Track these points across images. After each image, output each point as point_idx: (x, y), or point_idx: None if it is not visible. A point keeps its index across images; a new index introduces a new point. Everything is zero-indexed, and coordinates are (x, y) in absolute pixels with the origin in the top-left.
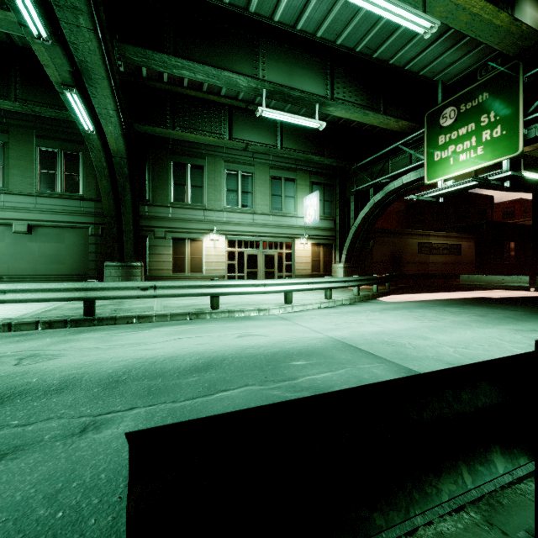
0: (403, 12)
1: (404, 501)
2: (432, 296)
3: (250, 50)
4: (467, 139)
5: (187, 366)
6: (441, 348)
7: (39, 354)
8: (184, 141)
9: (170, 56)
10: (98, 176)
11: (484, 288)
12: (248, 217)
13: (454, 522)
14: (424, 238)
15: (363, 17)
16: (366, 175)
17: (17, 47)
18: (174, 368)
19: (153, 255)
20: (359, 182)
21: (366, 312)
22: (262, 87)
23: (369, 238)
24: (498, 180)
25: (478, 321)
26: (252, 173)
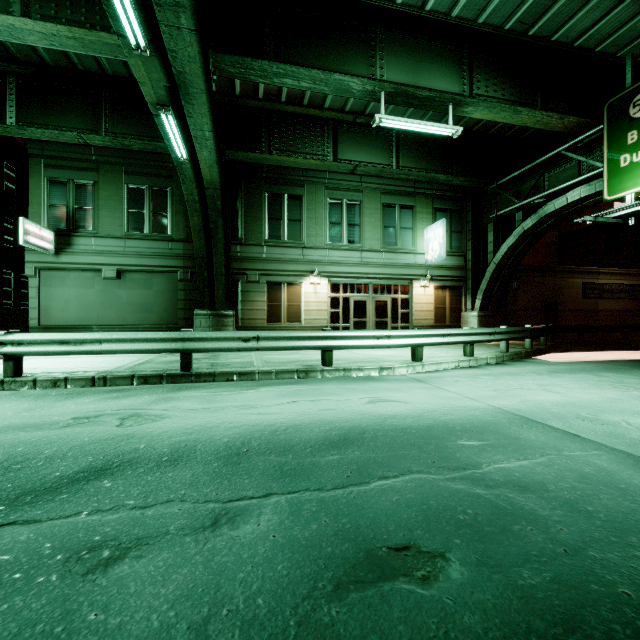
0: None
1: None
2: (615, 355)
3: (365, 45)
4: None
5: (318, 439)
6: None
7: (141, 414)
8: (280, 168)
9: (271, 62)
10: (189, 211)
11: None
12: (355, 255)
13: None
14: (591, 277)
15: None
16: (509, 195)
17: (107, 76)
18: (303, 441)
19: (245, 302)
20: (500, 206)
21: (530, 374)
22: (380, 90)
23: (512, 278)
24: None
25: None
26: (360, 201)
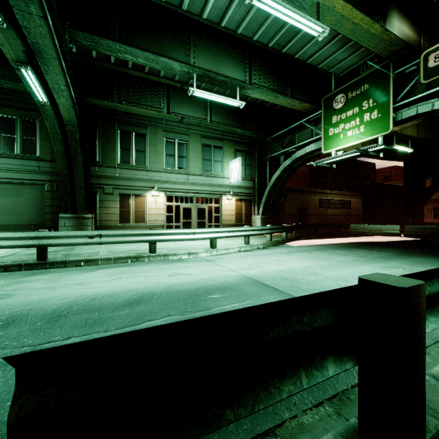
0: (302, 18)
1: (252, 400)
2: (328, 241)
3: (183, 41)
4: (353, 119)
5: (121, 301)
6: (327, 282)
7: None
8: (129, 113)
9: (115, 42)
10: (53, 140)
11: (367, 235)
12: (183, 177)
13: (313, 415)
14: (324, 195)
15: (274, 20)
16: (278, 145)
17: None
18: (110, 303)
19: (102, 208)
20: (273, 151)
21: (275, 254)
22: (193, 72)
23: (281, 195)
24: (375, 152)
25: (358, 260)
26: (187, 141)
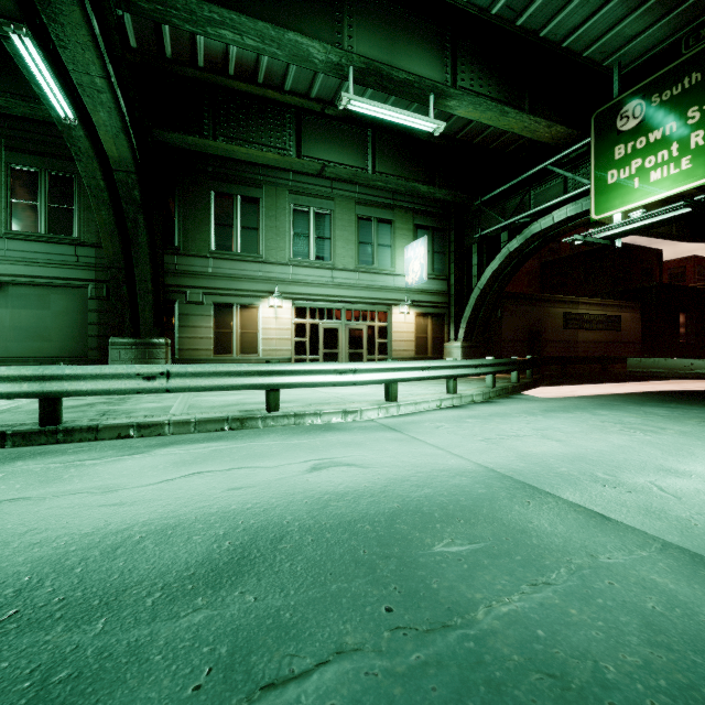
0: None
1: None
2: (601, 388)
3: (330, 5)
4: (664, 146)
5: (188, 564)
6: None
7: None
8: (231, 162)
9: (200, 1)
10: (94, 202)
11: (664, 377)
12: (325, 274)
13: None
14: (572, 307)
15: None
16: (494, 214)
17: None
18: (155, 571)
19: (185, 328)
20: (484, 225)
21: (522, 415)
22: (348, 63)
23: (496, 306)
24: None
25: None
26: (331, 211)
